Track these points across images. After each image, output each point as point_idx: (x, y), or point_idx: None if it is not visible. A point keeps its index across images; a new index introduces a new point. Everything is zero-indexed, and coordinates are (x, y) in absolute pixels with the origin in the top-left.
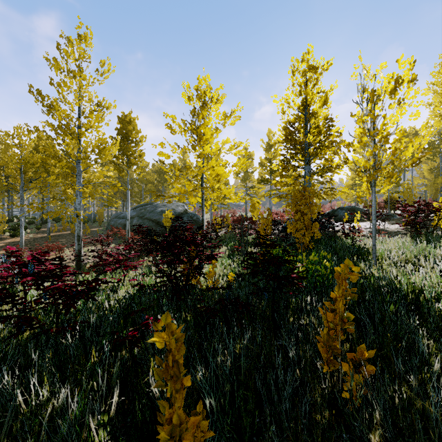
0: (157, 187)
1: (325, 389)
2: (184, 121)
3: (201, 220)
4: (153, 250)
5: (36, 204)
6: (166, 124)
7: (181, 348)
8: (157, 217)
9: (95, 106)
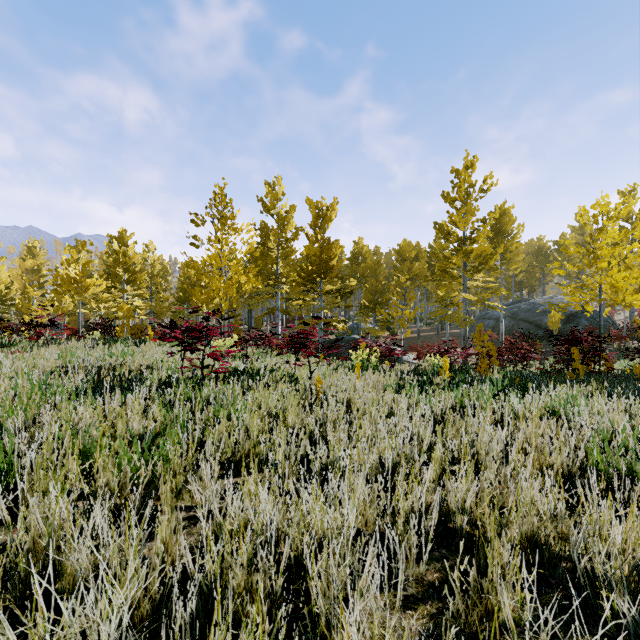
0: (532, 275)
1: (636, 384)
2: (579, 245)
3: (612, 322)
4: (556, 344)
5: (439, 311)
6: (561, 248)
7: (577, 352)
8: (536, 318)
9: (482, 225)
